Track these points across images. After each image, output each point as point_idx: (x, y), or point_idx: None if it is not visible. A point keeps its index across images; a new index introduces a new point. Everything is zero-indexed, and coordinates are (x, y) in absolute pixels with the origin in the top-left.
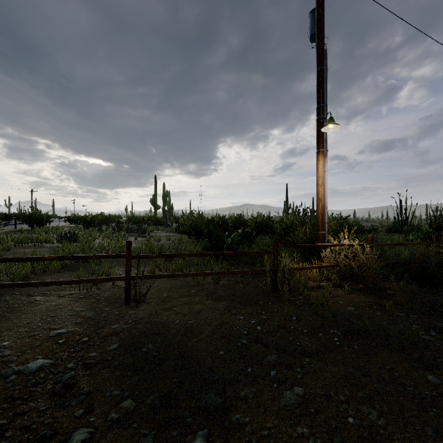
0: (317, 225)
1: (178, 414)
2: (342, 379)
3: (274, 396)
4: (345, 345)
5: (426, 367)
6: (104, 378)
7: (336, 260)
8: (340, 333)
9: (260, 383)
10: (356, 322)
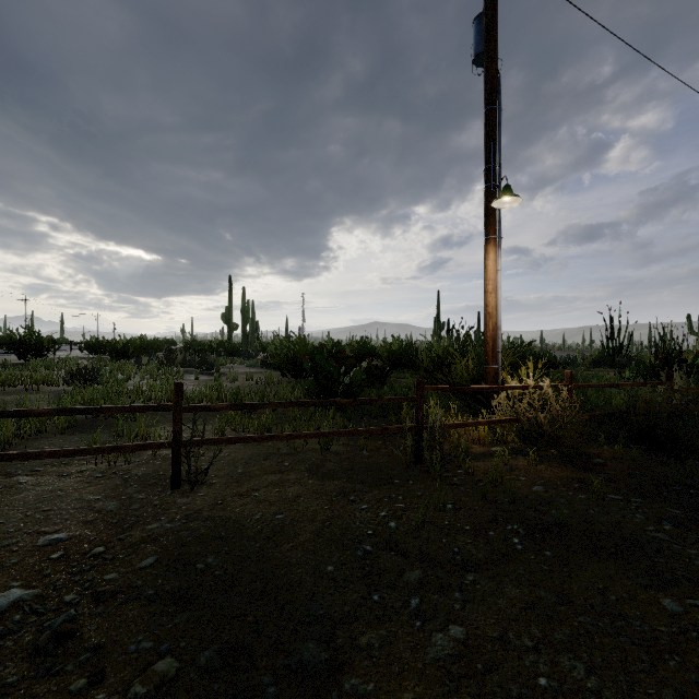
0: (485, 355)
1: (252, 681)
2: (527, 610)
3: (416, 643)
4: (531, 549)
5: (659, 585)
6: (127, 619)
7: (516, 411)
8: (522, 531)
9: (393, 621)
10: (548, 512)
